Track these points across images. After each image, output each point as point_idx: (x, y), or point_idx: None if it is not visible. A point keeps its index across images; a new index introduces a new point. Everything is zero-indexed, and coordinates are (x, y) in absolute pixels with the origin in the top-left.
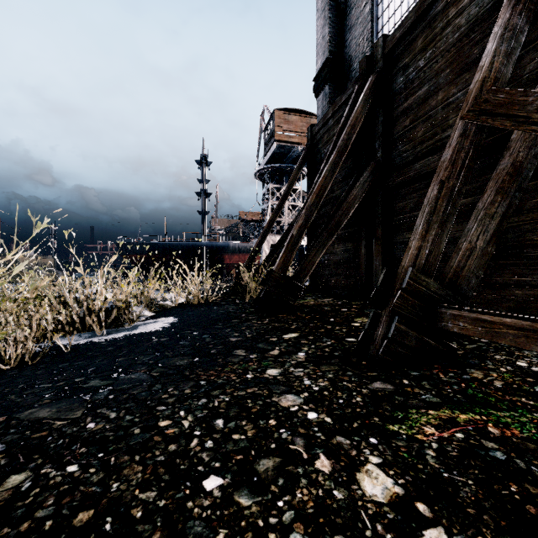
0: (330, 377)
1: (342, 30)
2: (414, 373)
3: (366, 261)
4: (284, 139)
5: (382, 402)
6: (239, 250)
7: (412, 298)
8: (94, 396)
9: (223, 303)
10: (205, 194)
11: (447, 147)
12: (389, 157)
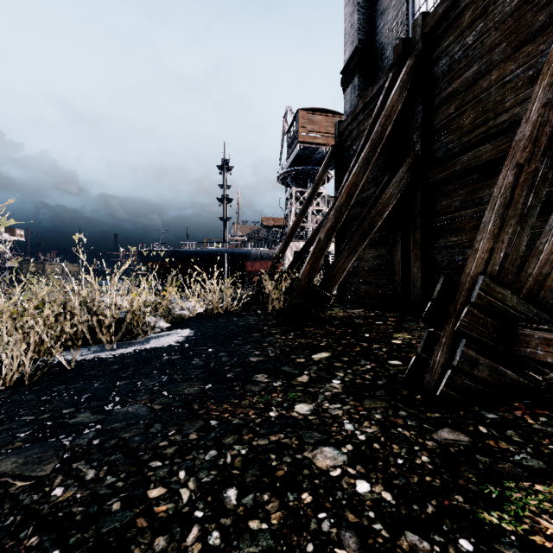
0: (378, 418)
1: (373, 16)
2: (491, 416)
3: (401, 268)
4: (308, 141)
5: (460, 465)
6: (262, 256)
7: (483, 315)
8: (76, 439)
9: (243, 314)
10: (226, 200)
11: (523, 122)
12: (430, 150)
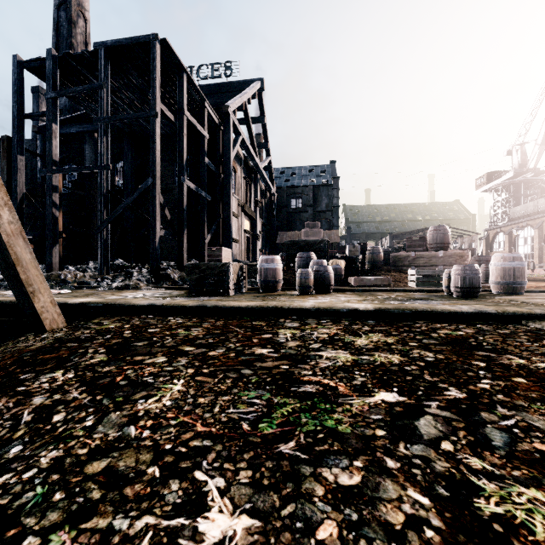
0: None
1: None
2: None
3: None
4: None
5: None
6: None
7: None
8: None
9: None
10: None
11: None
12: None
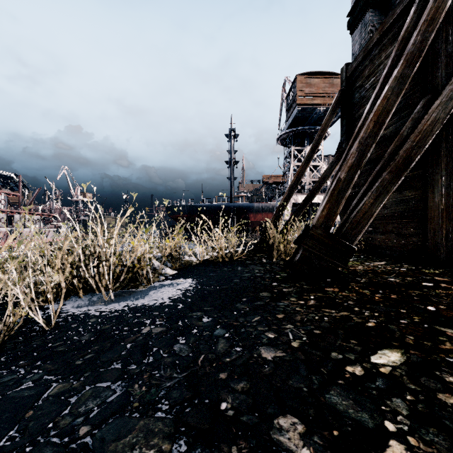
0: None
1: None
2: None
3: (442, 214)
4: (306, 102)
5: None
6: (263, 209)
7: None
8: None
9: (248, 263)
10: (233, 162)
11: None
12: None
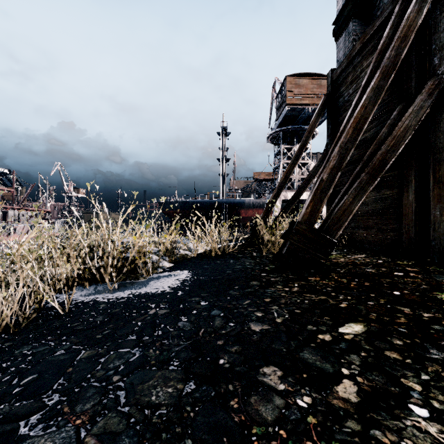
0: None
1: None
2: None
3: (415, 211)
4: (295, 103)
5: None
6: (253, 205)
7: None
8: None
9: (239, 256)
10: (225, 160)
11: None
12: None
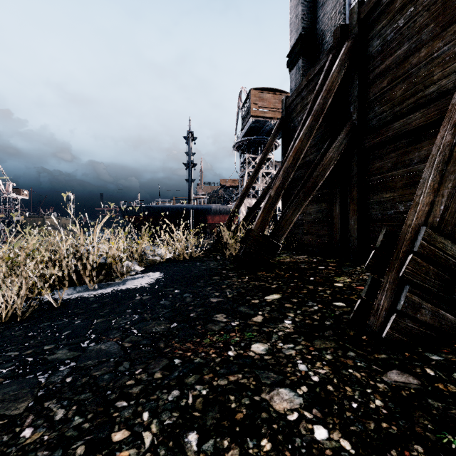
0: (329, 359)
1: (314, 8)
2: (435, 357)
3: (340, 221)
4: (259, 115)
5: (414, 410)
6: (220, 211)
7: (426, 263)
8: (51, 376)
9: (205, 259)
10: (191, 165)
11: None
12: (365, 119)
